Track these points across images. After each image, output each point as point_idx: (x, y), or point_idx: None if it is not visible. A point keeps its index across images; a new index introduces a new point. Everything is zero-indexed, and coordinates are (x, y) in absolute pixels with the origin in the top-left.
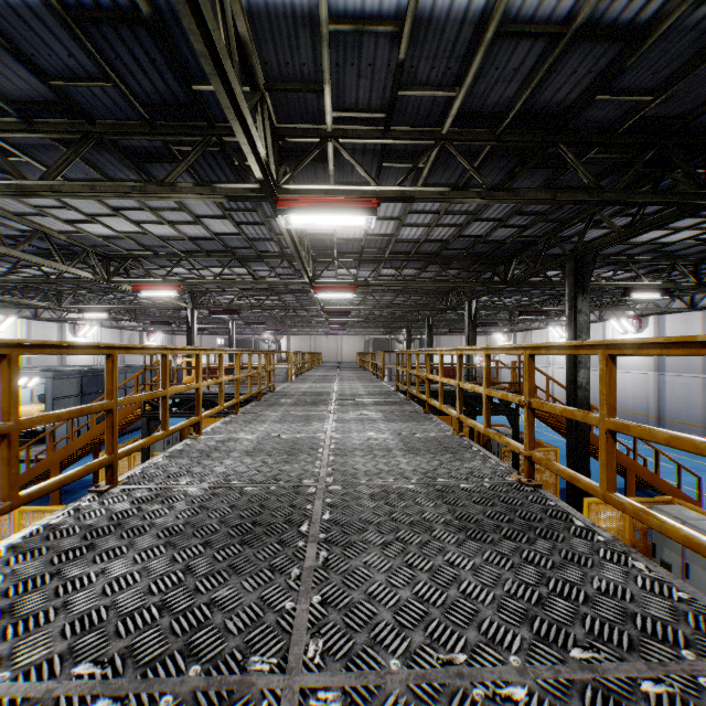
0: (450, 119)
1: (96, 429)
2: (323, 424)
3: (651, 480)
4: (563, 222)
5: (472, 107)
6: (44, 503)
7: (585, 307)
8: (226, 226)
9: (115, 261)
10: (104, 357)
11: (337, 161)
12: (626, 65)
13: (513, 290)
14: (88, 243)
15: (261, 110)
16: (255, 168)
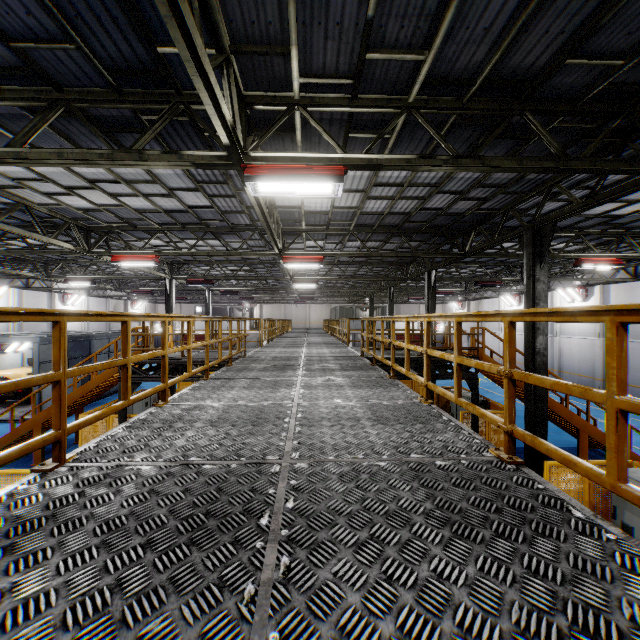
0: (417, 86)
1: (77, 392)
2: (291, 390)
3: (603, 440)
4: (521, 194)
5: (440, 73)
6: (28, 462)
7: (543, 275)
8: (199, 199)
9: (96, 234)
10: (91, 324)
11: (304, 132)
12: (600, 24)
13: (469, 262)
14: (69, 215)
15: (228, 74)
16: (221, 132)
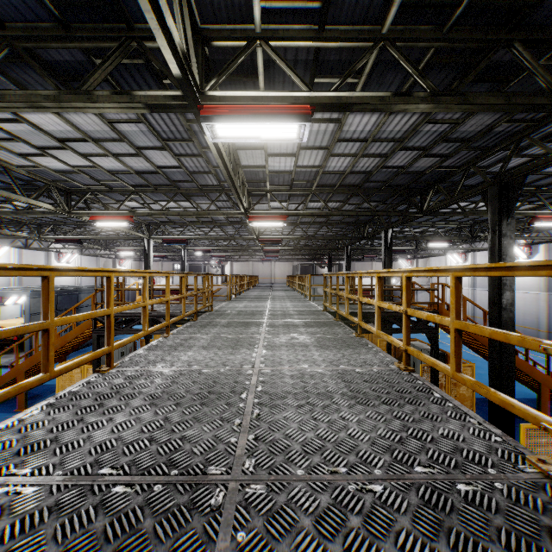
0: (394, 10)
1: (57, 343)
2: (252, 351)
3: None
4: (485, 149)
5: None
6: (13, 407)
7: (509, 230)
8: (167, 159)
9: (76, 196)
10: (83, 279)
11: (267, 77)
12: None
13: (422, 222)
14: (49, 178)
15: None
16: (169, 57)
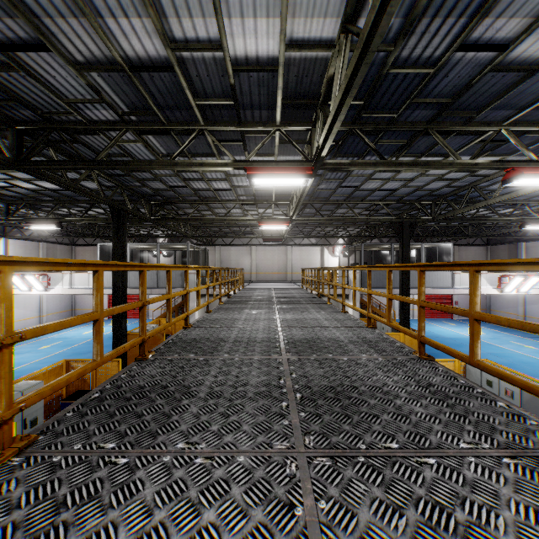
0: None
1: None
2: None
3: None
4: None
5: None
6: None
7: None
8: None
9: None
10: None
11: None
12: None
13: None
14: None
15: None
16: None
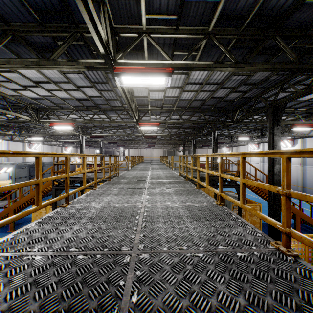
0: (214, 20)
1: (32, 194)
2: (141, 196)
3: (308, 220)
4: (266, 89)
5: (228, 11)
6: (7, 230)
7: (278, 132)
8: (94, 92)
9: (42, 112)
10: (44, 158)
11: (149, 51)
12: None
13: (234, 126)
14: (27, 102)
15: (103, 11)
16: (98, 44)
